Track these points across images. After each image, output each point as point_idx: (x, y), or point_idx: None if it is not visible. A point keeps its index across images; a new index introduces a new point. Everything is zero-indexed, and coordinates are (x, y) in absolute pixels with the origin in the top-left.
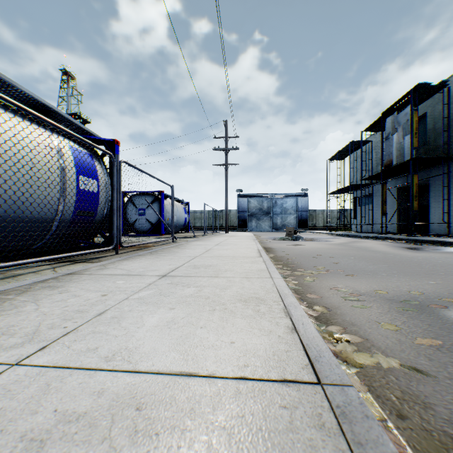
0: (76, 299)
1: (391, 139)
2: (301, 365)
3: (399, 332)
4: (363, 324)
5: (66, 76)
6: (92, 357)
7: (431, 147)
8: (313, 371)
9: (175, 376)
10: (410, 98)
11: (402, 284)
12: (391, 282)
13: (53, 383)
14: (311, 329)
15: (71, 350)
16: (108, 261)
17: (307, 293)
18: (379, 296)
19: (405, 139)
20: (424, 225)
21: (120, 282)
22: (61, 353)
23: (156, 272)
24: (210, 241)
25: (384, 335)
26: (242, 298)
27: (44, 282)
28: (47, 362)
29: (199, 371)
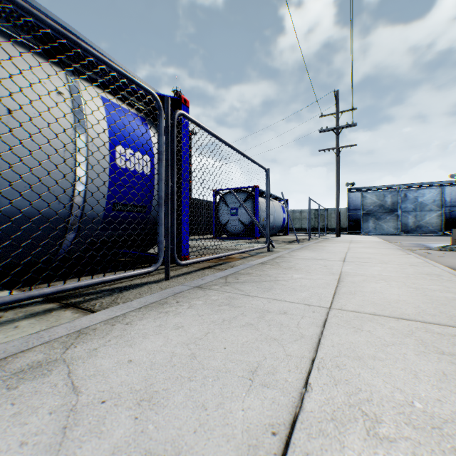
0: None
1: None
2: None
3: None
4: None
5: (176, 96)
6: None
7: None
8: None
9: None
10: None
11: None
12: None
13: None
14: None
15: None
16: (120, 308)
17: None
18: None
19: None
20: None
21: None
22: None
23: None
24: (324, 250)
25: None
26: None
27: None
28: None
29: None
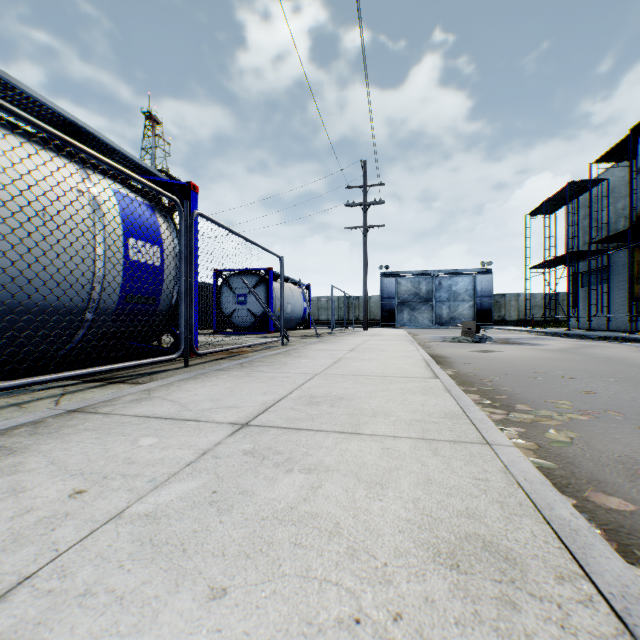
0: None
1: None
2: None
3: None
4: None
5: (150, 120)
6: None
7: None
8: None
9: None
10: None
11: None
12: None
13: None
14: None
15: None
16: (163, 381)
17: (579, 484)
18: None
19: None
20: None
21: (146, 443)
22: None
23: (232, 414)
24: (341, 343)
25: None
26: (439, 540)
27: (5, 435)
28: None
29: None
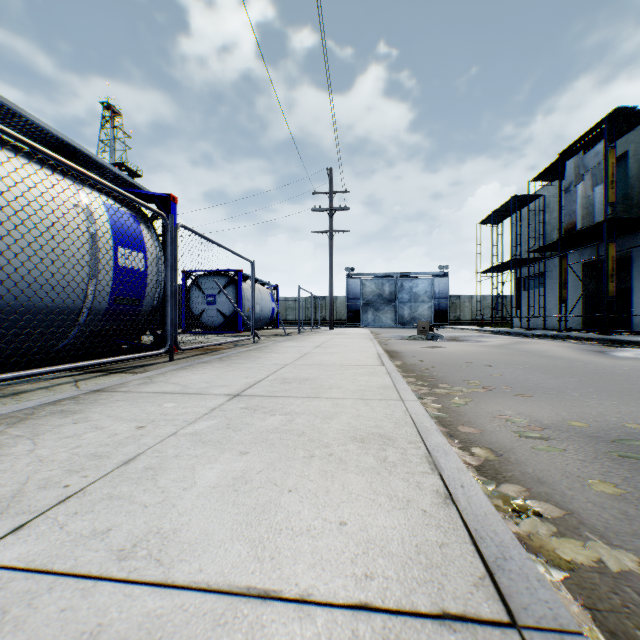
0: (95, 434)
1: (574, 192)
2: (472, 578)
3: (622, 497)
4: (557, 481)
5: (108, 111)
6: (96, 550)
7: (635, 202)
8: (498, 594)
9: (238, 597)
10: (603, 130)
11: (607, 410)
12: (589, 407)
13: (13, 609)
14: (479, 497)
15: (65, 532)
16: (157, 371)
17: (458, 424)
18: (575, 430)
19: (596, 190)
20: (623, 318)
21: (169, 406)
22: (47, 539)
23: (225, 390)
24: (308, 340)
25: (598, 504)
26: (357, 435)
27: (56, 405)
28: (16, 559)
29: (283, 588)
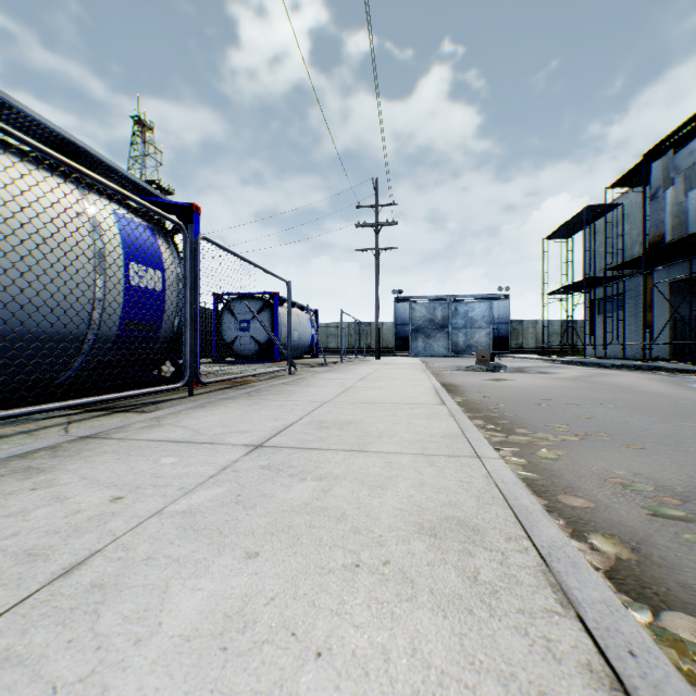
0: (50, 510)
1: (662, 198)
2: None
3: None
4: None
5: (139, 126)
6: None
7: None
8: None
9: None
10: None
11: None
12: None
13: None
14: (678, 690)
15: None
16: (170, 410)
17: (555, 491)
18: None
19: (690, 196)
20: None
21: (168, 462)
22: None
23: (246, 437)
24: (351, 372)
25: None
26: (424, 520)
27: (26, 458)
28: None
29: None
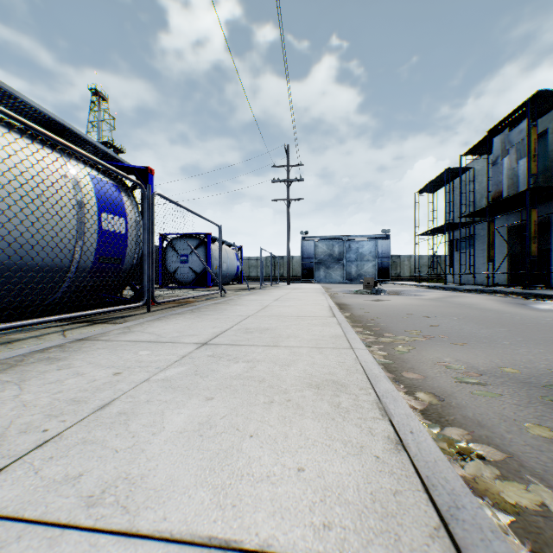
0: (76, 380)
1: (501, 164)
2: (427, 529)
3: None
4: (496, 425)
5: (96, 96)
6: (66, 496)
7: None
8: (453, 547)
9: (200, 548)
10: (526, 110)
11: (536, 357)
12: (520, 355)
13: None
14: (428, 443)
15: (39, 477)
16: (135, 322)
17: (402, 370)
18: (508, 376)
19: (520, 163)
20: (543, 275)
21: (144, 353)
22: (21, 485)
23: (195, 339)
24: (268, 294)
25: (536, 447)
26: (312, 381)
27: (44, 352)
28: None
29: (243, 538)
